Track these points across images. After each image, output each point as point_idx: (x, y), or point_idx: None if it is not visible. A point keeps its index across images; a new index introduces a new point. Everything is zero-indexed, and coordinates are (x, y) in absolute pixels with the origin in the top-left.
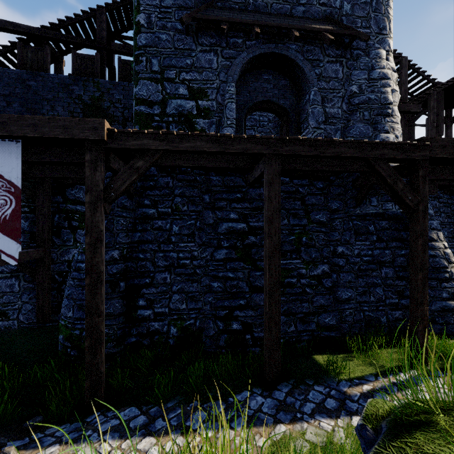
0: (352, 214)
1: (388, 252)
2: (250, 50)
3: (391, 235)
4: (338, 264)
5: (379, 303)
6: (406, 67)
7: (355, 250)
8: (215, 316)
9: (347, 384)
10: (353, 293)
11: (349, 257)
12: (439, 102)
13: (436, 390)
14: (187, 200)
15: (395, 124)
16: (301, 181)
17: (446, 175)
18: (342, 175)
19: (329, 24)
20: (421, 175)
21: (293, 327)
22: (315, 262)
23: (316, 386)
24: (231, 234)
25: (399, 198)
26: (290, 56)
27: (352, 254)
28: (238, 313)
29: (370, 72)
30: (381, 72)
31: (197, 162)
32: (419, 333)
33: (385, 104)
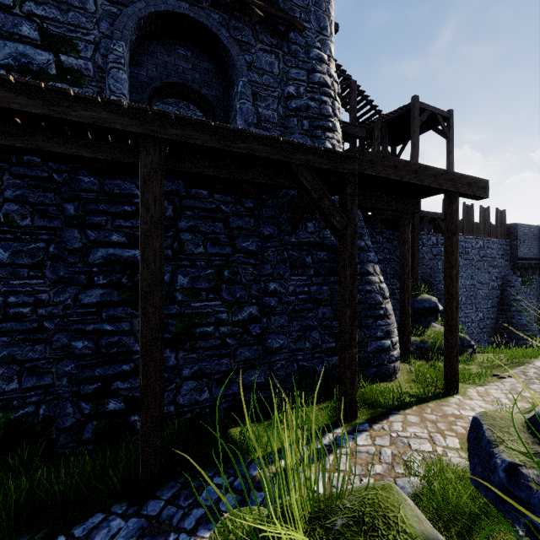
0: (288, 243)
1: (326, 289)
2: (150, 1)
3: (329, 268)
4: (269, 304)
5: (315, 349)
6: (356, 91)
7: (289, 286)
8: (78, 395)
9: (260, 464)
10: (286, 340)
11: (282, 296)
12: (384, 135)
13: (359, 449)
14: (33, 209)
15: (336, 141)
16: (224, 196)
17: (383, 204)
18: (277, 194)
19: (261, 0)
20: (350, 193)
21: (207, 393)
22: (240, 303)
23: (217, 478)
24: (113, 265)
25: (327, 218)
26: (211, 27)
27: (287, 291)
28: (119, 384)
29: (310, 74)
30: (322, 78)
31: (33, 142)
32: (348, 382)
33: (325, 116)
